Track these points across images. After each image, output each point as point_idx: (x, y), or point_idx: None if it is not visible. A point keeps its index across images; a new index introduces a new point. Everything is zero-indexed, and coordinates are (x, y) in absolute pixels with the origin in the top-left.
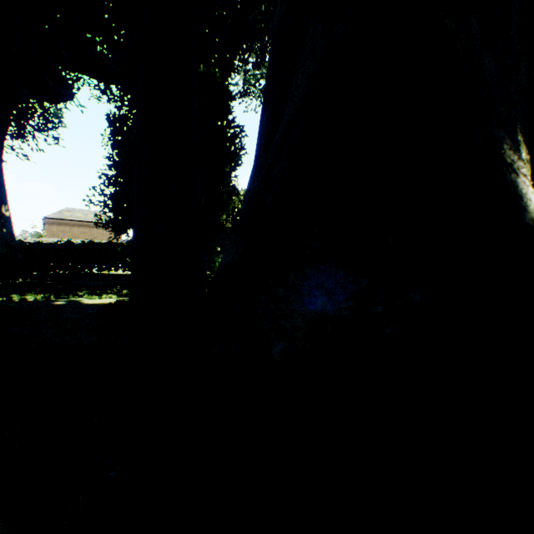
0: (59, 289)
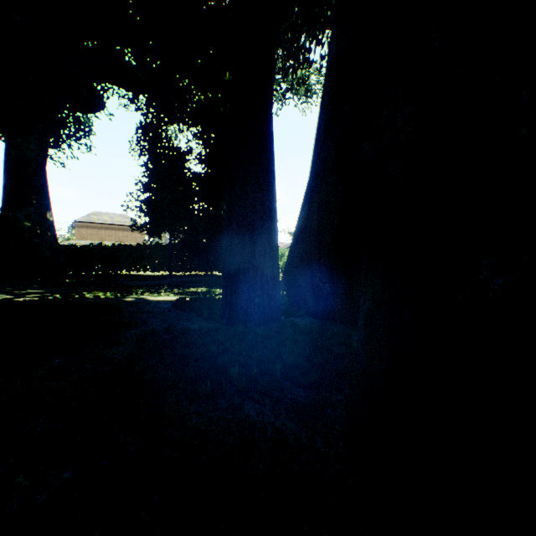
0: (115, 288)
